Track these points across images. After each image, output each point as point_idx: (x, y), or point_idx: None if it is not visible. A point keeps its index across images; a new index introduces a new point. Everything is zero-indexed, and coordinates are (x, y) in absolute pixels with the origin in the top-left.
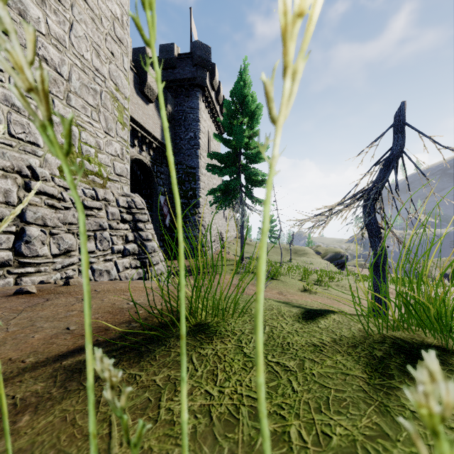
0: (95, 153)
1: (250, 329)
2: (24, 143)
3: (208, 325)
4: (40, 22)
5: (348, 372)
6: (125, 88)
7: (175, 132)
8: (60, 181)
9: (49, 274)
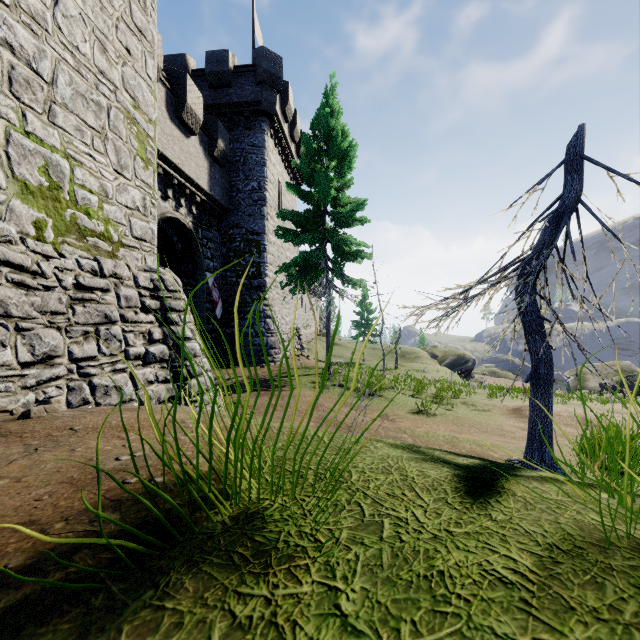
0: (98, 203)
1: (350, 529)
2: None
3: (264, 516)
4: None
5: None
6: (150, 105)
7: (230, 180)
8: (37, 244)
9: (13, 396)
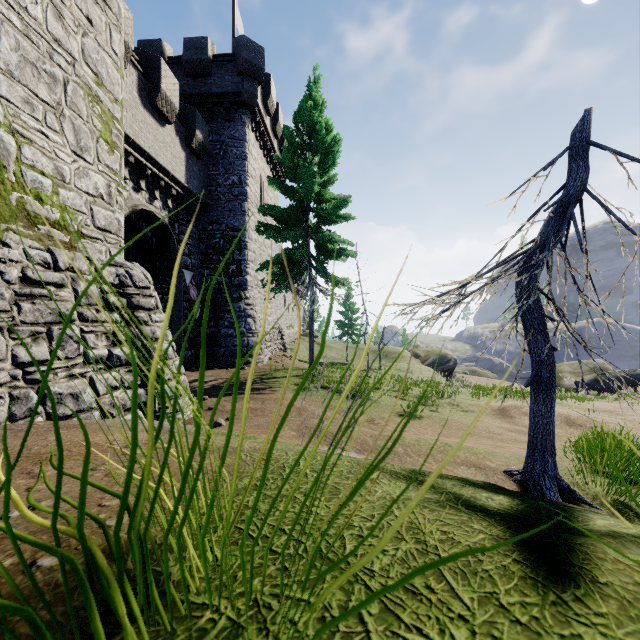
0: (53, 187)
1: None
2: None
3: None
4: None
5: None
6: (116, 84)
7: (209, 174)
8: None
9: None
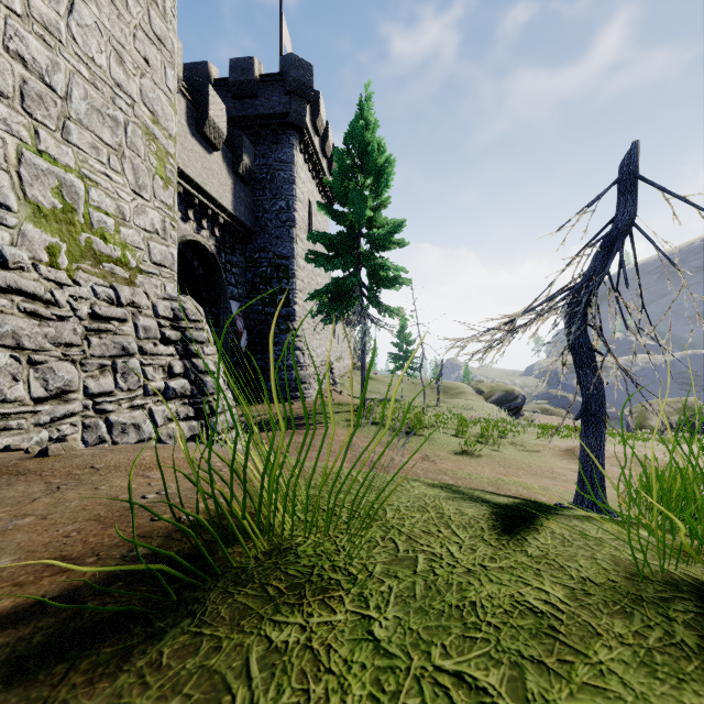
0: (115, 226)
1: (384, 563)
2: None
3: (297, 551)
4: None
5: None
6: (170, 120)
7: (256, 199)
8: (50, 271)
9: (26, 433)
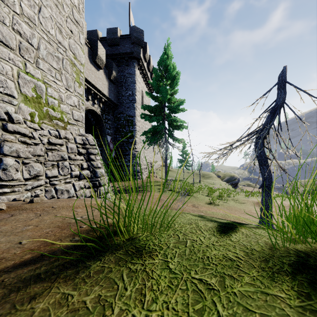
0: (58, 104)
1: (174, 243)
2: (2, 95)
3: (139, 239)
4: (15, 4)
5: (267, 290)
6: (81, 57)
7: (118, 90)
8: (31, 124)
9: (21, 193)
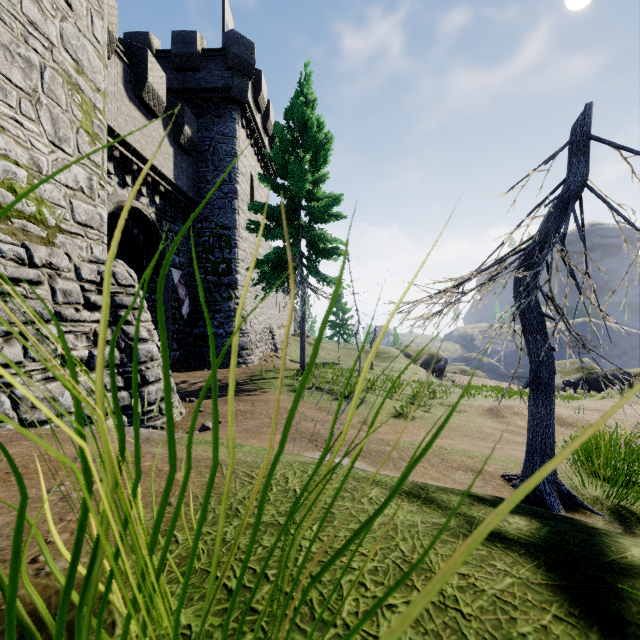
0: (28, 179)
1: None
2: None
3: None
4: None
5: None
6: (98, 73)
7: (198, 171)
8: None
9: None
